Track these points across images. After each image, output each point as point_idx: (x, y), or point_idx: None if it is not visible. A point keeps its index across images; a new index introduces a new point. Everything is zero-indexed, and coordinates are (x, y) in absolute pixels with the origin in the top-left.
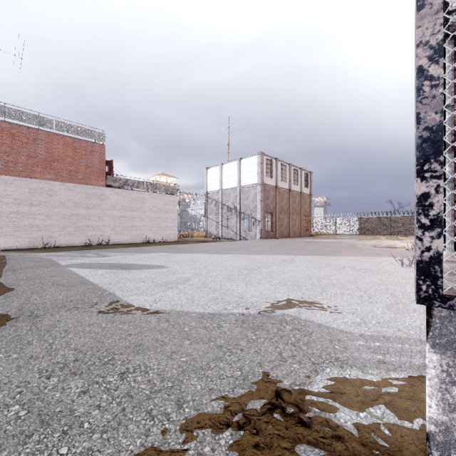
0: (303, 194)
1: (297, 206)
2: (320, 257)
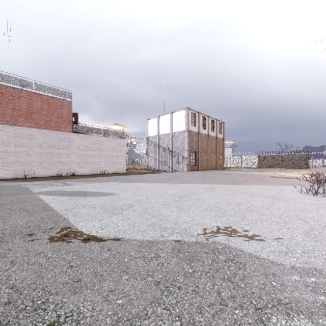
0: (218, 138)
1: (213, 147)
2: (234, 186)
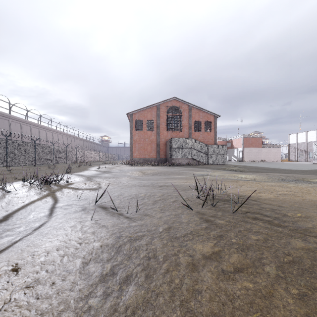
0: None
1: None
2: None
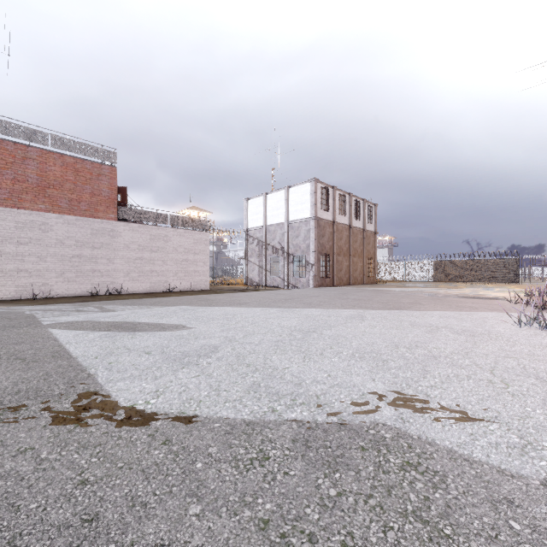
0: (367, 231)
1: (359, 246)
2: (398, 312)
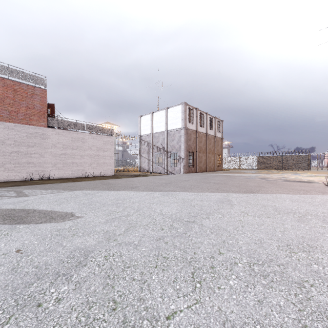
0: (217, 137)
1: (212, 147)
2: (254, 196)
